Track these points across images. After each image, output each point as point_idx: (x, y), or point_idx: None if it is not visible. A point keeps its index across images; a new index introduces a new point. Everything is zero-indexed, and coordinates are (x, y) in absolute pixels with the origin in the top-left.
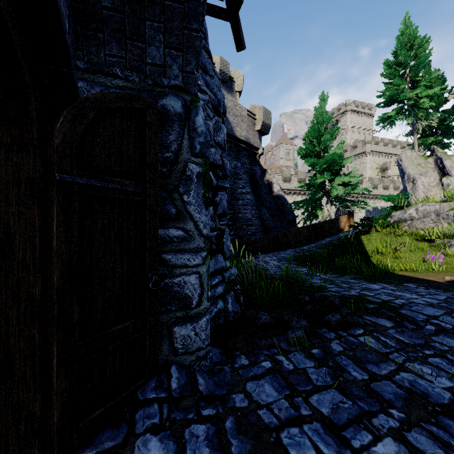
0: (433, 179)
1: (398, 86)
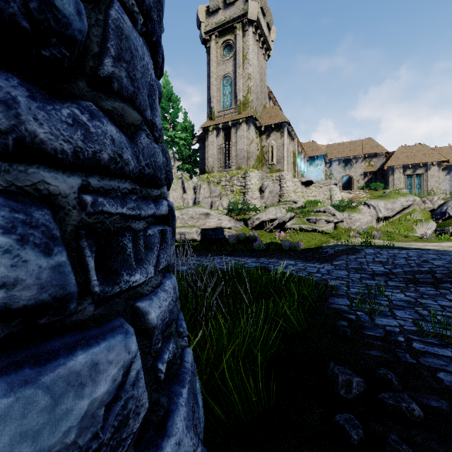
0: (179, 194)
1: (163, 125)
